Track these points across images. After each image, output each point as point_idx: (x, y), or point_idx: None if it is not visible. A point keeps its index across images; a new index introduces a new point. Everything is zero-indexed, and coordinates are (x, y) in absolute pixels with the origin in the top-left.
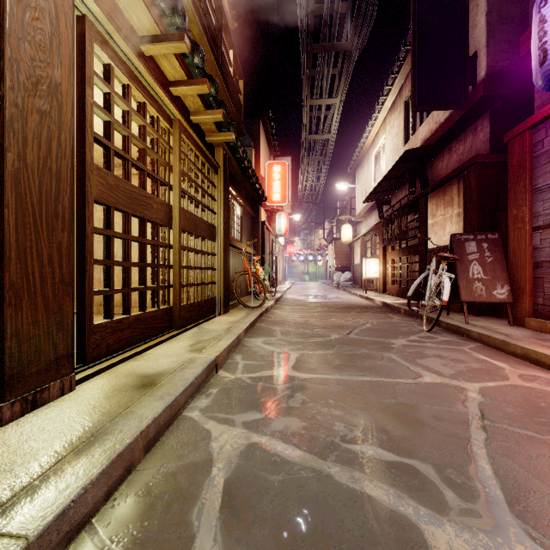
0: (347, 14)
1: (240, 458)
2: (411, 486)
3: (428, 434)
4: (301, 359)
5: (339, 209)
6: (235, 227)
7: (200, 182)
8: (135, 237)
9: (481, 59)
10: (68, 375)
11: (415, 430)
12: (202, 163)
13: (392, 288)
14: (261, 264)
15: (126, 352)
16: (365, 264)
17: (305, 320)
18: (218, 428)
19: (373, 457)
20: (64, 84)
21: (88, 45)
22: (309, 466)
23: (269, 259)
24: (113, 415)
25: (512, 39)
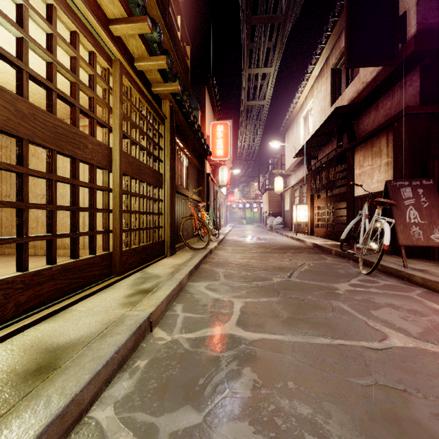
0: None
1: None
2: None
3: None
4: (246, 310)
5: (270, 165)
6: (182, 176)
7: (145, 129)
8: (61, 177)
9: (411, 18)
10: None
11: None
12: (150, 115)
13: (319, 231)
14: (206, 210)
15: (45, 309)
16: (296, 210)
17: (246, 261)
18: None
19: None
20: None
21: None
22: None
23: (213, 206)
24: None
25: None
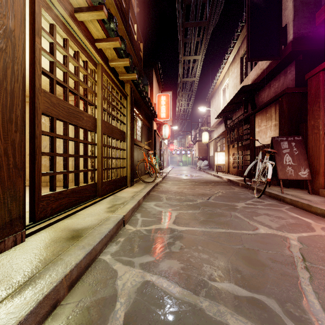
0: (206, 3)
1: (136, 294)
2: (262, 319)
3: (268, 273)
4: (179, 216)
5: (200, 123)
6: (137, 133)
7: (115, 104)
8: (71, 138)
9: (290, 29)
10: (20, 231)
11: (259, 270)
12: (117, 93)
13: (233, 170)
14: (154, 156)
15: (65, 213)
16: (217, 156)
17: (181, 190)
18: (123, 268)
19: (232, 293)
20: (17, 31)
21: (37, 8)
22: (187, 300)
23: (158, 152)
24: (47, 262)
25: (309, 16)
